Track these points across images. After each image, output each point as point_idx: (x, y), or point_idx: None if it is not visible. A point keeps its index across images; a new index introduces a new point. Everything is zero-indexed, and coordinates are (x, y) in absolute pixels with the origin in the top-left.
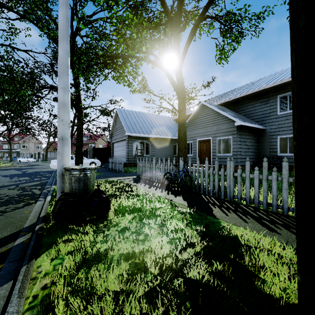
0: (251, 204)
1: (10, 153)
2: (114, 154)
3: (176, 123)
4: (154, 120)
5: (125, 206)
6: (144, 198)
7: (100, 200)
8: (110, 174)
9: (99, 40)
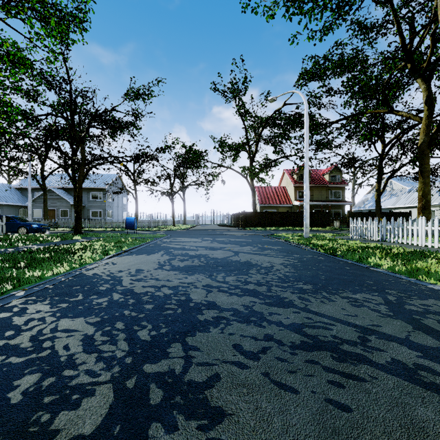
0: None
1: None
2: None
3: (18, 191)
4: None
5: None
6: None
7: None
8: None
9: None
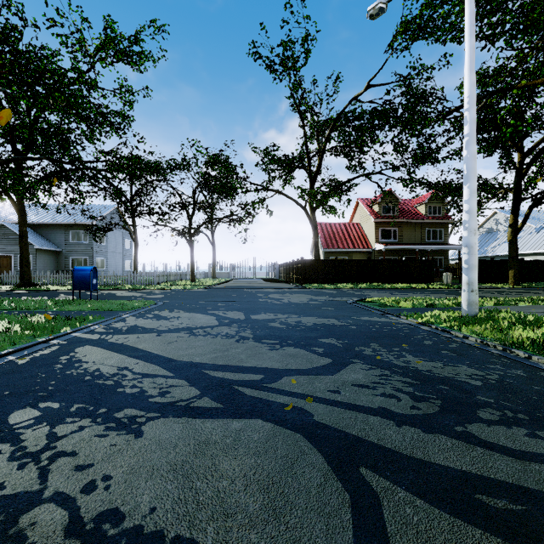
0: None
1: None
2: None
3: None
4: None
5: None
6: None
7: None
8: None
9: None
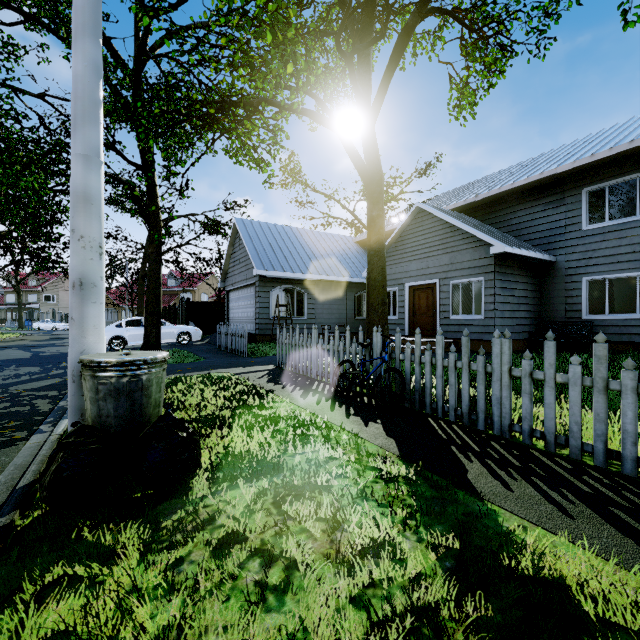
0: (559, 447)
1: (19, 313)
2: (230, 314)
3: (362, 249)
4: (315, 243)
5: (240, 456)
6: (291, 428)
7: (172, 446)
8: (220, 360)
9: (192, 65)
